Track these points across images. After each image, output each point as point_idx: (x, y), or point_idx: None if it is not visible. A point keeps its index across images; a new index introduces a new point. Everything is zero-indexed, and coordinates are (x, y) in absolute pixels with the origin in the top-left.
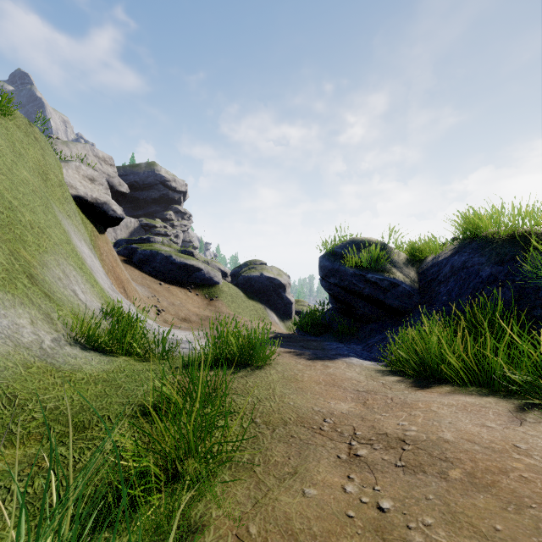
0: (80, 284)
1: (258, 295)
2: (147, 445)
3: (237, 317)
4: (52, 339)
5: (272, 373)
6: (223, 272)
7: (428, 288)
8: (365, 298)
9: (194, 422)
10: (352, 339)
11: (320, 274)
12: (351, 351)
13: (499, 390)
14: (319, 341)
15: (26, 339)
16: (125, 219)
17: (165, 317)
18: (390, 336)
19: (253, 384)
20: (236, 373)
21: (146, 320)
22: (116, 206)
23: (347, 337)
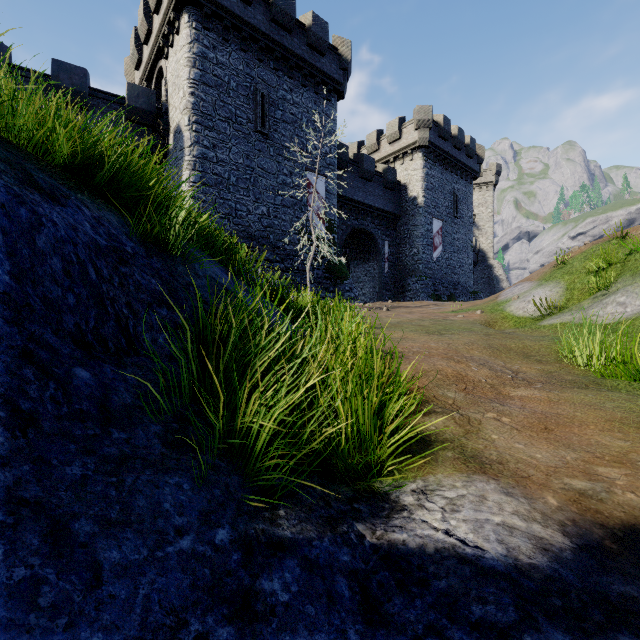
0: None
1: None
2: None
3: None
4: None
5: None
6: None
7: None
8: None
9: None
10: None
11: None
12: None
13: None
14: None
15: None
16: None
17: None
18: None
19: None
20: None
21: None
22: None
23: None
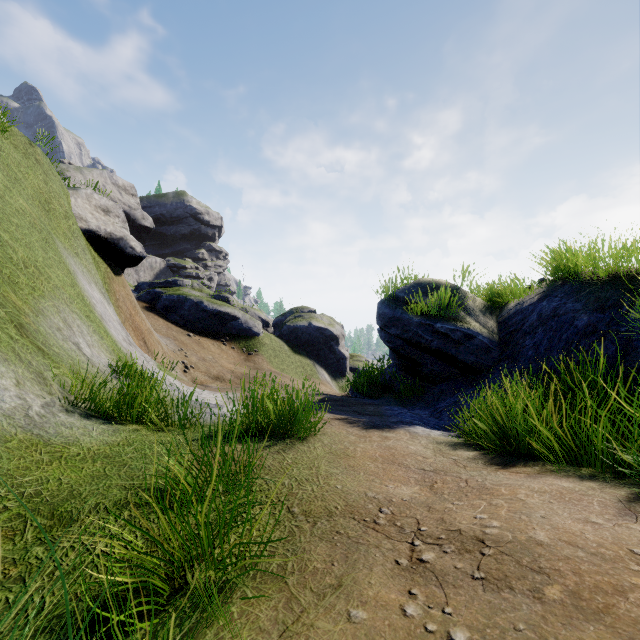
0: (86, 335)
1: (306, 348)
2: (151, 544)
3: (275, 376)
4: (43, 404)
5: (316, 447)
6: (265, 321)
7: (511, 340)
8: (433, 353)
9: (214, 511)
10: (417, 402)
11: (379, 324)
12: (416, 418)
13: (603, 471)
14: (377, 405)
15: (8, 404)
16: (150, 259)
17: (194, 374)
18: (464, 399)
19: (292, 460)
20: (269, 449)
21: (164, 380)
22: (135, 242)
23: (411, 400)
